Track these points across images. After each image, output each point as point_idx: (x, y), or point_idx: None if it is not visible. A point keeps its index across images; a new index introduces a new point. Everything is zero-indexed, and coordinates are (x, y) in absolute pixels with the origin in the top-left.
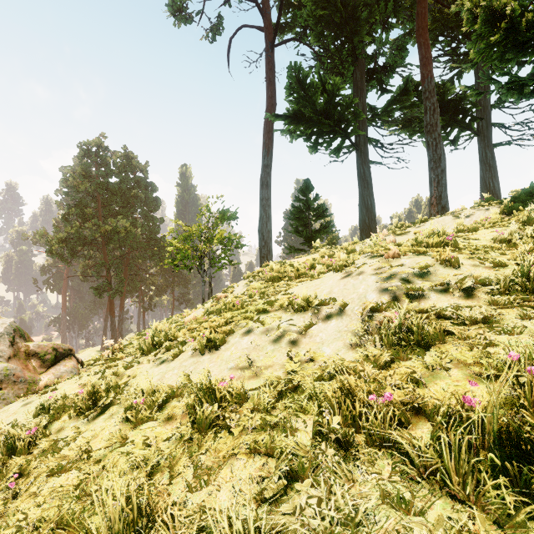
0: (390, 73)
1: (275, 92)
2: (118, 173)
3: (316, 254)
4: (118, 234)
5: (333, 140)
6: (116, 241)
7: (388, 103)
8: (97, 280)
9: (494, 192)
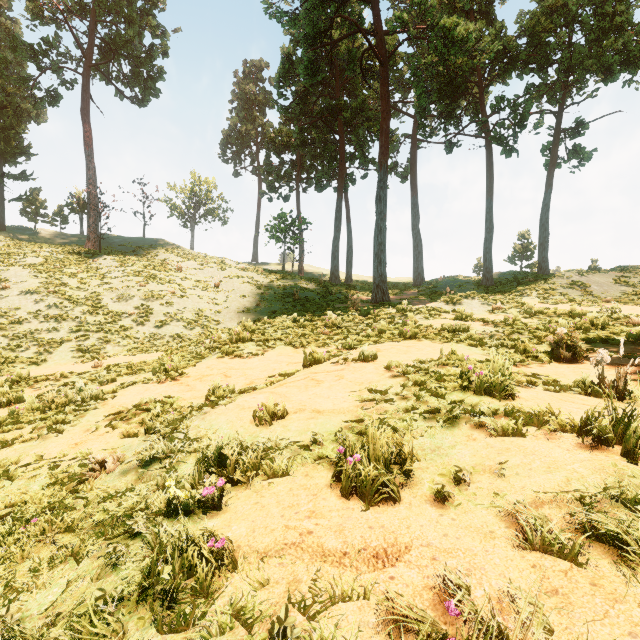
0: None
1: None
2: None
3: None
4: None
5: None
6: None
7: None
8: None
9: None
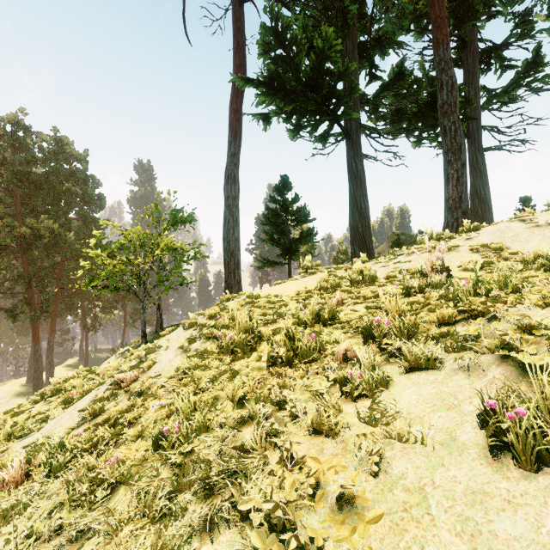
0: (386, 46)
1: (245, 59)
2: (45, 160)
3: (308, 279)
4: (40, 239)
5: (319, 124)
6: (41, 248)
7: (381, 87)
8: (13, 298)
9: (485, 200)
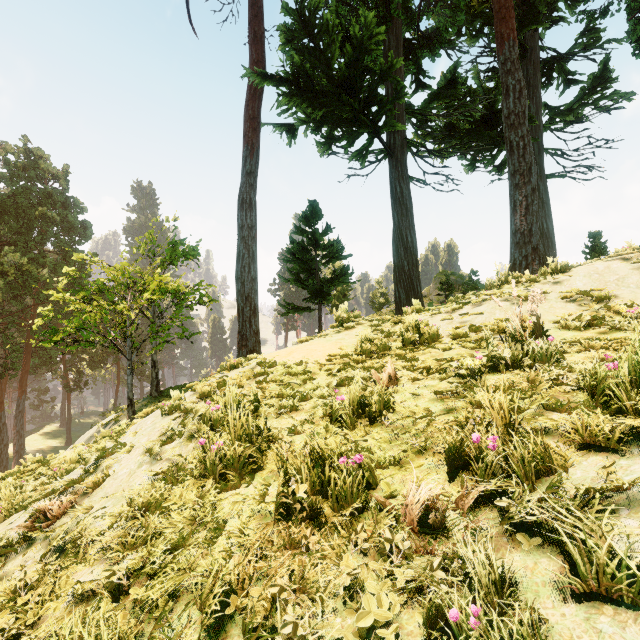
0: (437, 45)
1: (264, 54)
2: (11, 177)
3: (344, 336)
4: (2, 277)
5: (356, 136)
6: (5, 288)
7: (430, 96)
8: None
9: (548, 235)
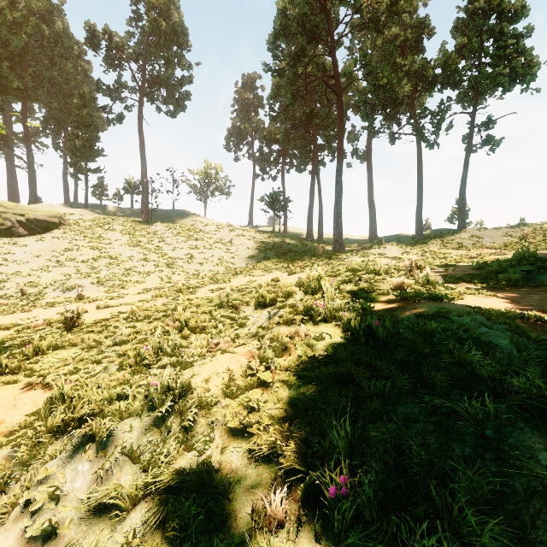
0: None
1: None
2: None
3: None
4: None
5: None
6: None
7: None
8: None
9: (17, 192)
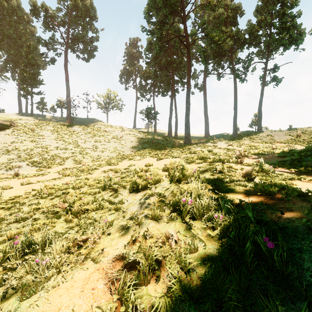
0: None
1: None
2: None
3: None
4: None
5: None
6: None
7: None
8: None
9: None
